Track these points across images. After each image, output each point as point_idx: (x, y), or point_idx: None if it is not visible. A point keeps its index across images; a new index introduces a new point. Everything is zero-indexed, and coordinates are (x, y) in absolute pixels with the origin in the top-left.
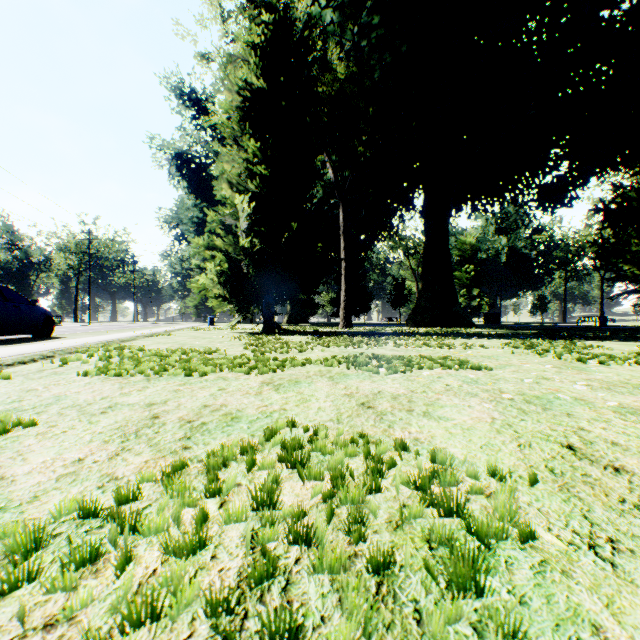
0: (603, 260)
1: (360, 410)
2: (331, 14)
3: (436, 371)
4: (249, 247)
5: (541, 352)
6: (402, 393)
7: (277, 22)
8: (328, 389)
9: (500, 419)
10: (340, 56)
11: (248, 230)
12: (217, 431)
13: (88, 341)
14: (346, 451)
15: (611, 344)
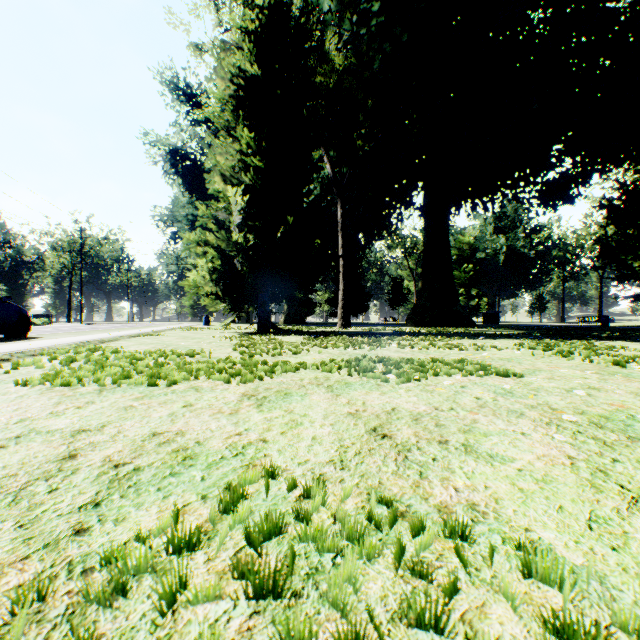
0: (607, 258)
1: (372, 442)
2: (329, 2)
3: (456, 378)
4: (242, 242)
5: (566, 354)
6: (424, 411)
7: (272, 7)
8: (326, 405)
9: (581, 459)
10: (338, 47)
11: (242, 225)
12: (150, 487)
13: (62, 342)
14: (361, 548)
15: (631, 345)
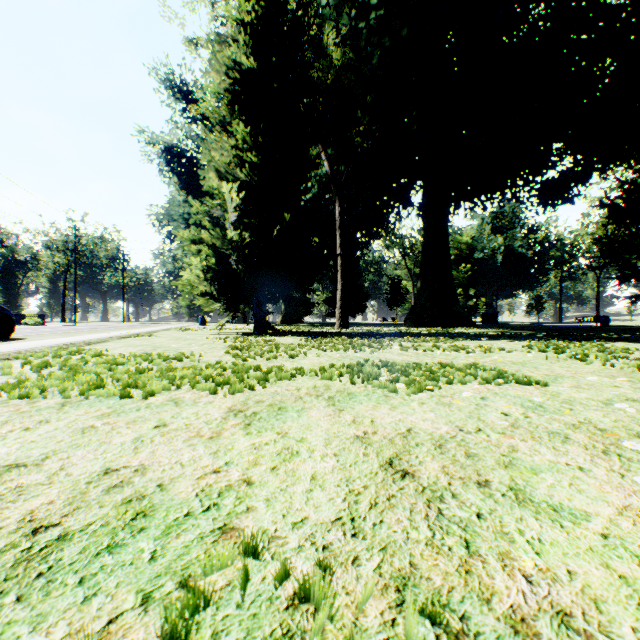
0: (608, 258)
1: (390, 484)
2: None
3: (472, 387)
4: (238, 240)
5: (583, 358)
6: (447, 433)
7: None
8: (328, 424)
9: None
10: (336, 41)
11: (237, 222)
12: (69, 577)
13: (45, 344)
14: None
15: None
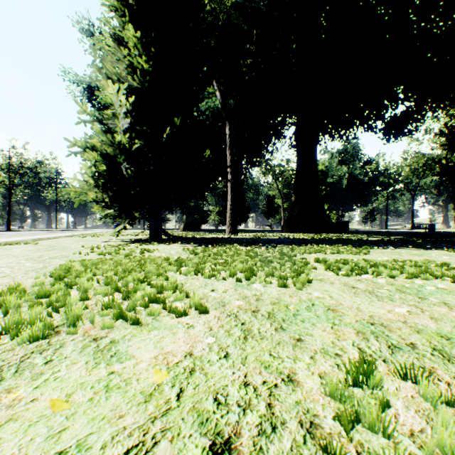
0: (447, 176)
1: None
2: None
3: None
4: (125, 143)
5: None
6: None
7: None
8: None
9: None
10: None
11: (128, 129)
12: None
13: None
14: None
15: None
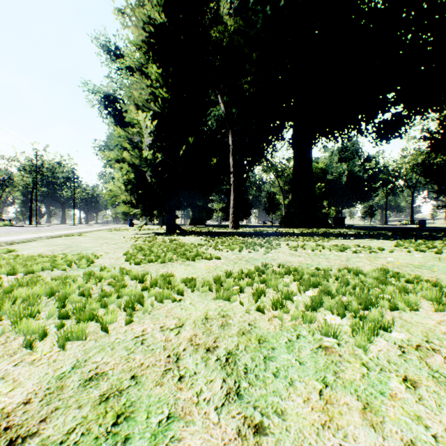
0: (430, 177)
1: None
2: None
3: (433, 317)
4: (151, 158)
5: None
6: None
7: None
8: None
9: None
10: (230, 12)
11: (151, 145)
12: None
13: None
14: None
15: None
